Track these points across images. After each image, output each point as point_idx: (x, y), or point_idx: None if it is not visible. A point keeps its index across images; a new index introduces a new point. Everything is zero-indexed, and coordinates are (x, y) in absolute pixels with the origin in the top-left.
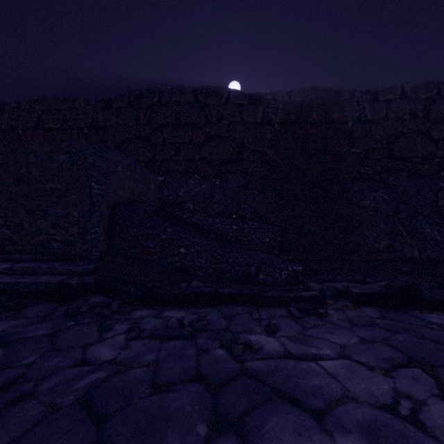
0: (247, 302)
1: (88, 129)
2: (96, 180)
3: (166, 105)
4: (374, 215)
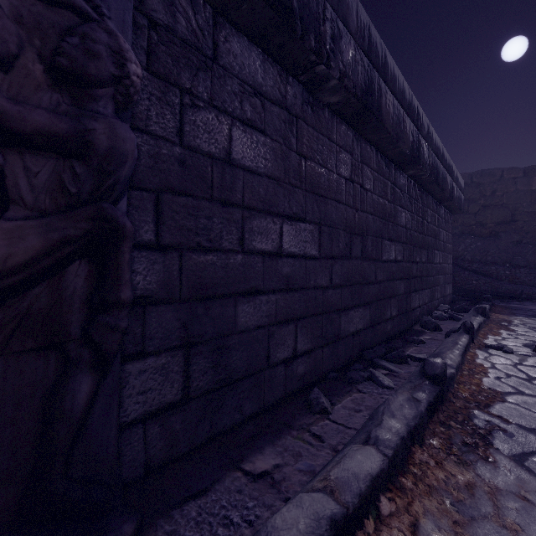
0: (511, 299)
1: None
2: None
3: None
4: None
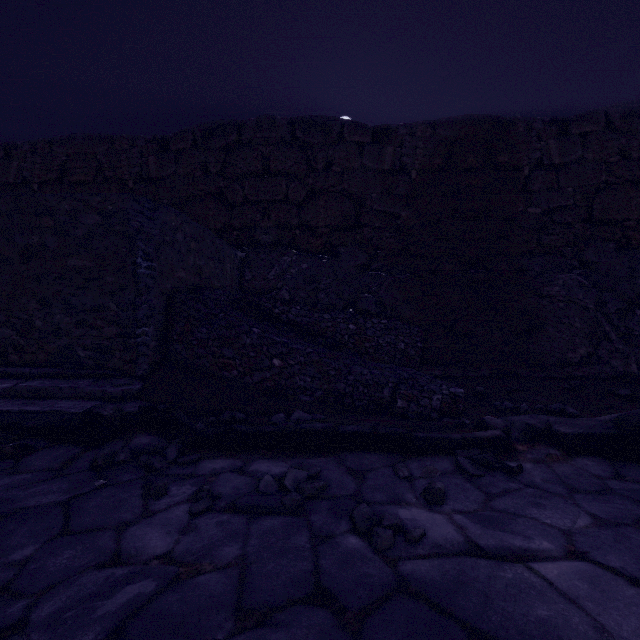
0: (385, 447)
1: (134, 182)
2: (143, 254)
3: (249, 146)
4: (565, 308)
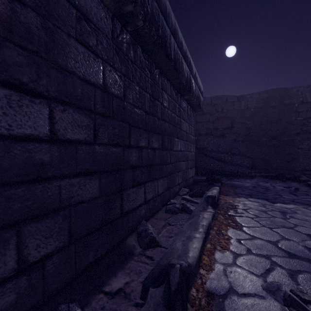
0: (232, 176)
1: None
2: None
3: None
4: (307, 152)
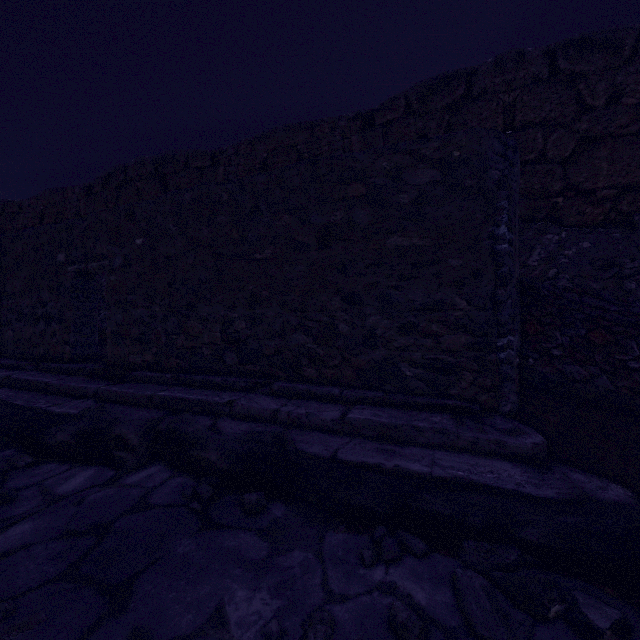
0: None
1: None
2: (507, 220)
3: (483, 97)
4: None
